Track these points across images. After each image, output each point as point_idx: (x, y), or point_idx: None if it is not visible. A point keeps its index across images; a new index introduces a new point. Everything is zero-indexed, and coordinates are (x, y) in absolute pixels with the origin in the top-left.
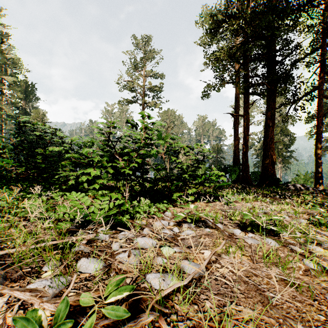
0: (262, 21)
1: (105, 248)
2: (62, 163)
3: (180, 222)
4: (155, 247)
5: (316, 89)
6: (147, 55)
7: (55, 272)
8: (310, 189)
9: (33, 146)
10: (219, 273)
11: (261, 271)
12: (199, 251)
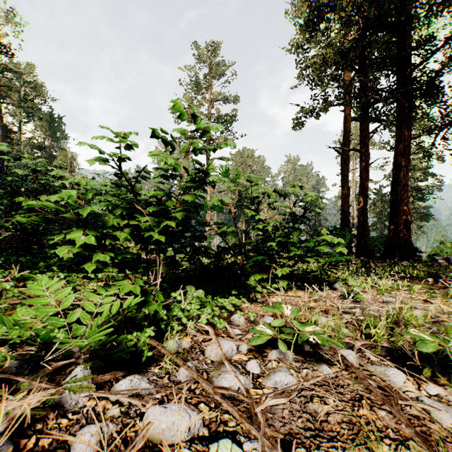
0: None
1: None
2: (23, 219)
3: (263, 345)
4: (196, 438)
5: None
6: (214, 71)
7: None
8: None
9: (18, 195)
10: None
11: None
12: None
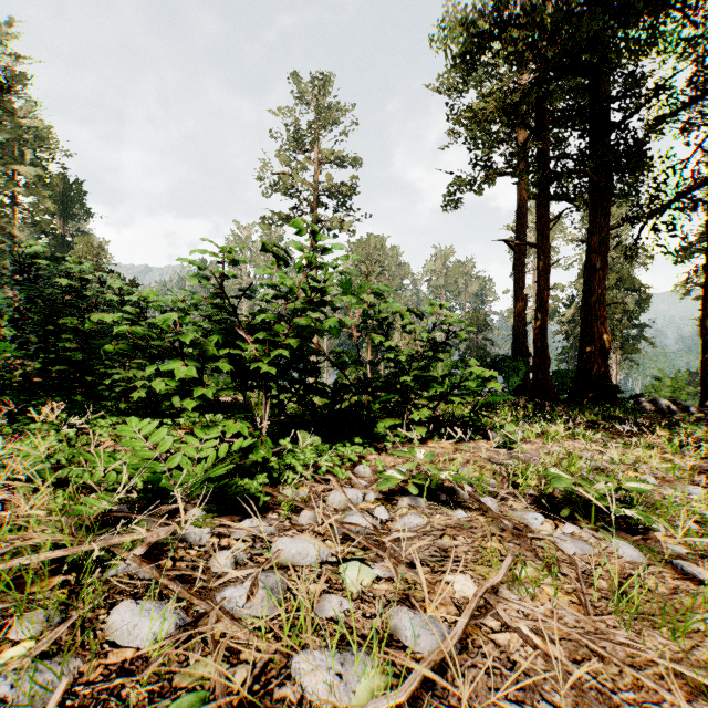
0: (582, 29)
1: (192, 571)
2: (107, 349)
3: (392, 492)
4: (326, 563)
5: (705, 183)
6: (323, 116)
7: (15, 664)
8: (691, 411)
9: (57, 312)
10: (496, 650)
11: (615, 644)
12: (440, 576)
